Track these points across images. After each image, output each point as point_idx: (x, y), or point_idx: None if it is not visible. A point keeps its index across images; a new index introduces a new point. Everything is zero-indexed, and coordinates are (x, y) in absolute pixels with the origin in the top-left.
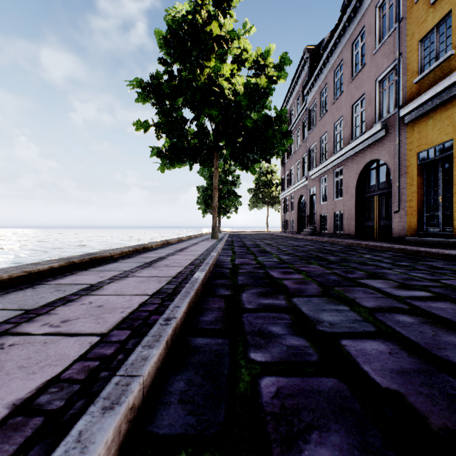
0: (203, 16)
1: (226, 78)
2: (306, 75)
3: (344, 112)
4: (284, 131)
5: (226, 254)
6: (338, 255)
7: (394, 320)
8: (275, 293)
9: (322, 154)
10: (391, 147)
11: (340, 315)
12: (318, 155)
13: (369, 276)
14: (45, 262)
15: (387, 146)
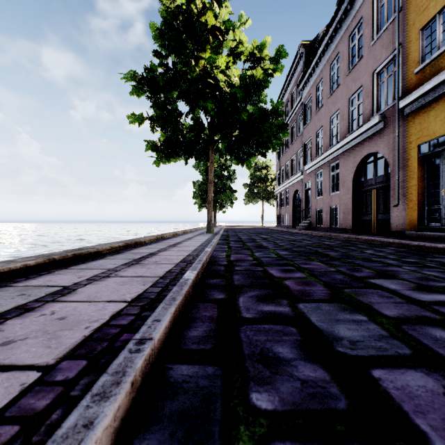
0: (198, 6)
1: (221, 70)
2: (301, 70)
3: (340, 105)
4: (280, 124)
5: (221, 249)
6: (338, 250)
7: (429, 336)
8: (277, 297)
9: (317, 149)
10: (390, 139)
11: (359, 328)
12: (313, 150)
13: (378, 274)
14: (21, 259)
15: (385, 139)
